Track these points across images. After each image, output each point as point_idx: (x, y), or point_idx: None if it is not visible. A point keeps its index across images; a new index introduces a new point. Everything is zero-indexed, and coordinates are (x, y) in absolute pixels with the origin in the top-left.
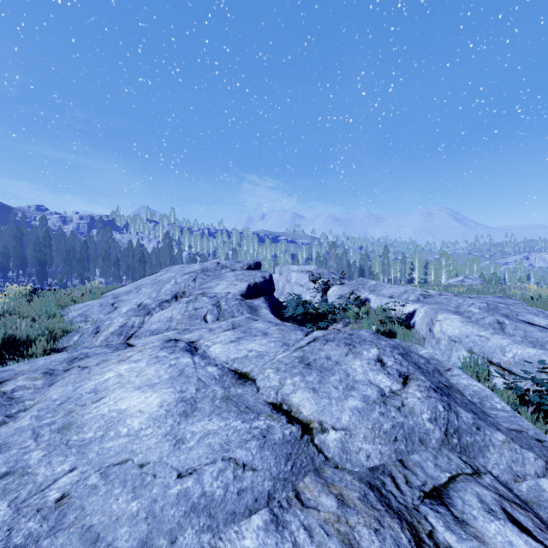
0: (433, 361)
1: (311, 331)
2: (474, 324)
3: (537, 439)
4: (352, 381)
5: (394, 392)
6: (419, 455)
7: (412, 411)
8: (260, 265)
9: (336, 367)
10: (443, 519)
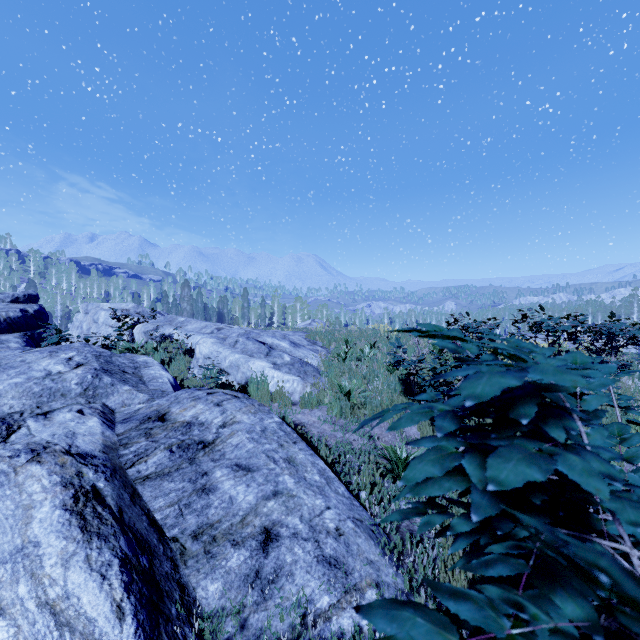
0: (141, 363)
1: (32, 349)
2: (219, 344)
3: (163, 391)
4: (29, 370)
5: (60, 373)
6: (57, 402)
7: (64, 380)
8: (37, 298)
9: (24, 365)
10: (37, 419)
